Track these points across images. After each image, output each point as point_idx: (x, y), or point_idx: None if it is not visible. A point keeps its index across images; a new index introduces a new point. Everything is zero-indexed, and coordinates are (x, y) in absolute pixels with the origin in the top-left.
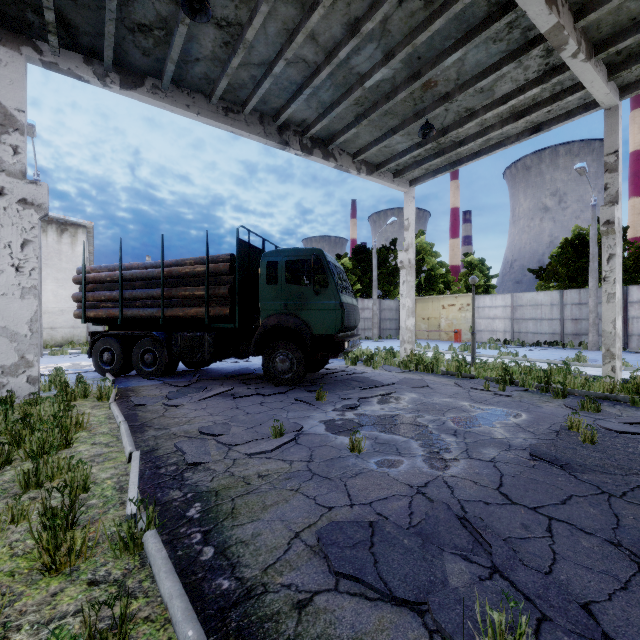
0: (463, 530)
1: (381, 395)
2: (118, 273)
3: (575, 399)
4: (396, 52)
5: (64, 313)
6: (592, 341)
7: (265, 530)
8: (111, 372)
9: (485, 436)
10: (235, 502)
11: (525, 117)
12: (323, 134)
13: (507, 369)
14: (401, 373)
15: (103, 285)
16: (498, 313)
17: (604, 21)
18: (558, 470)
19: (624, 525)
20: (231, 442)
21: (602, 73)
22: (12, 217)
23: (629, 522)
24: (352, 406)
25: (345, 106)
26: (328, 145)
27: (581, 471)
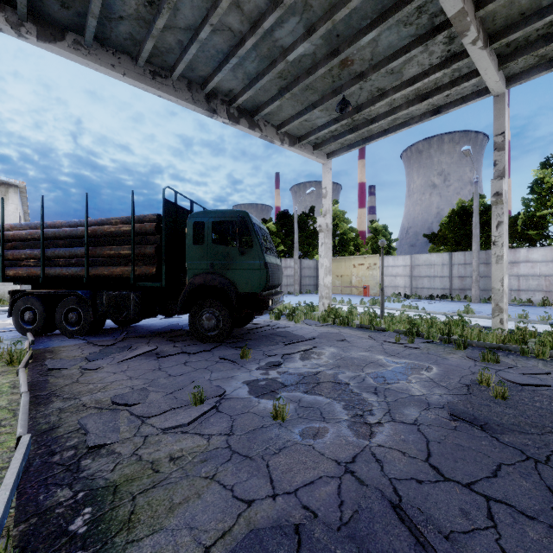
0: (402, 528)
1: (303, 351)
2: (39, 231)
3: (475, 350)
4: (317, 27)
5: None
6: (475, 295)
7: (167, 547)
8: (33, 331)
9: (404, 393)
10: (136, 502)
11: (428, 99)
12: (249, 105)
13: (412, 322)
14: (320, 327)
15: (24, 243)
16: (399, 271)
17: (499, 13)
18: (479, 432)
19: None
20: (145, 413)
21: (494, 62)
22: None
23: None
24: (276, 364)
25: (269, 78)
26: (254, 116)
27: (501, 432)
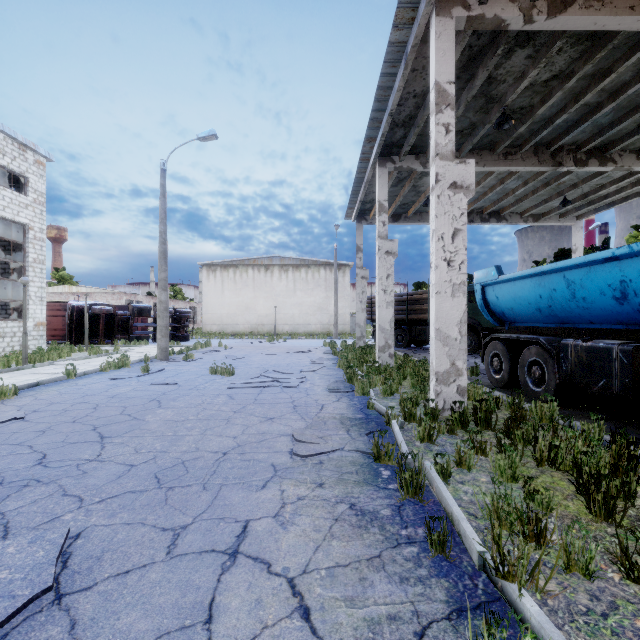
0: None
1: None
2: None
3: None
4: (528, 182)
5: (339, 316)
6: None
7: None
8: None
9: None
10: None
11: None
12: (496, 209)
13: None
14: None
15: None
16: None
17: None
18: None
19: None
20: None
21: None
22: (359, 283)
23: None
24: None
25: (505, 201)
26: (500, 214)
27: None
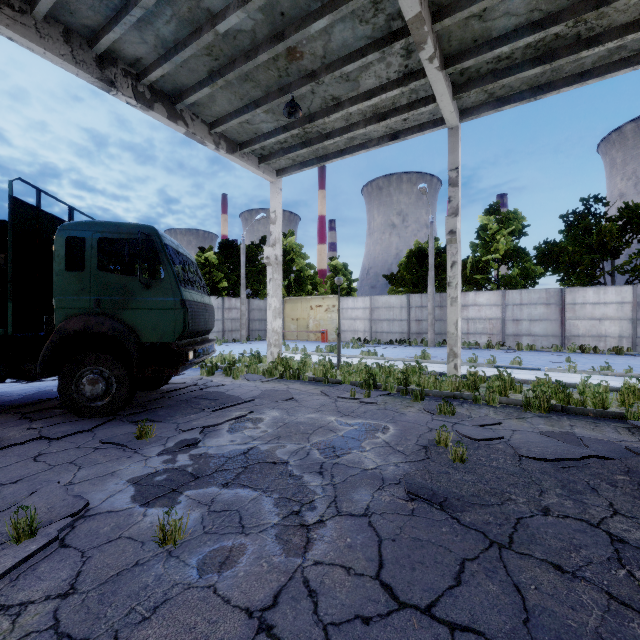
0: None
1: (235, 418)
2: None
3: (432, 401)
4: None
5: None
6: (430, 339)
7: None
8: None
9: (355, 468)
10: None
11: (386, 120)
12: (168, 87)
13: (370, 371)
14: (265, 382)
15: None
16: (359, 314)
17: (454, 34)
18: (439, 513)
19: (533, 609)
20: None
21: (449, 89)
22: None
23: (535, 599)
24: (190, 443)
25: (193, 52)
26: (175, 103)
27: (461, 509)
